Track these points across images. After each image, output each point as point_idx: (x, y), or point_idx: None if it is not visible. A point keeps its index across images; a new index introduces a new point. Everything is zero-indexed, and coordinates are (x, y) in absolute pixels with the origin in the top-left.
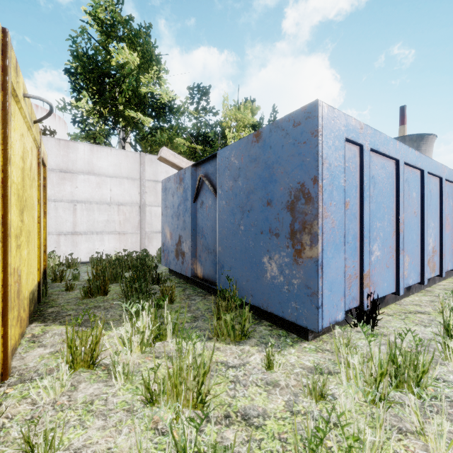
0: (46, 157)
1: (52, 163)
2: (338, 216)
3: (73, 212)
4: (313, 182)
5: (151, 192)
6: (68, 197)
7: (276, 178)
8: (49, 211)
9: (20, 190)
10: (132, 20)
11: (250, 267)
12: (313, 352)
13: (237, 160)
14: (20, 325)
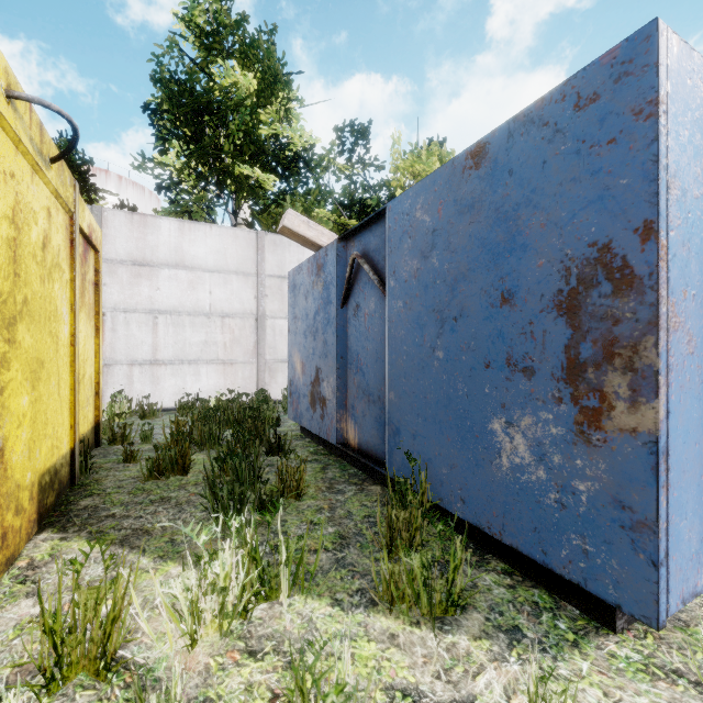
0: (99, 236)
1: (120, 251)
2: (701, 326)
3: (152, 329)
4: (640, 237)
5: (274, 295)
6: (145, 304)
7: (525, 241)
8: (116, 327)
9: (1, 281)
10: (245, 21)
11: (458, 438)
12: (640, 675)
13: (429, 214)
14: (4, 544)
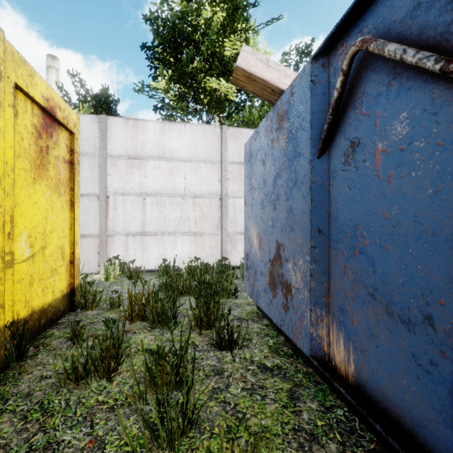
0: (72, 118)
1: (119, 148)
2: None
3: (142, 208)
4: None
5: (234, 178)
6: (136, 189)
7: None
8: (116, 206)
9: None
10: None
11: None
12: None
13: None
14: None
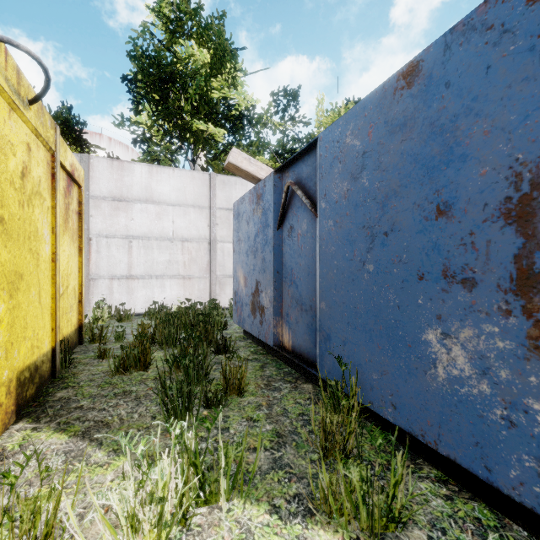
0: (81, 174)
1: (103, 189)
2: None
3: (128, 251)
4: None
5: (223, 223)
6: (122, 231)
7: (465, 151)
8: (100, 249)
9: None
10: (201, 9)
11: (389, 346)
12: None
13: (358, 138)
14: None
